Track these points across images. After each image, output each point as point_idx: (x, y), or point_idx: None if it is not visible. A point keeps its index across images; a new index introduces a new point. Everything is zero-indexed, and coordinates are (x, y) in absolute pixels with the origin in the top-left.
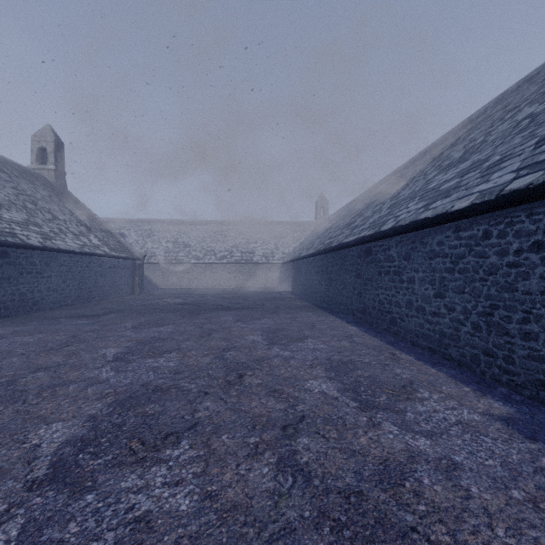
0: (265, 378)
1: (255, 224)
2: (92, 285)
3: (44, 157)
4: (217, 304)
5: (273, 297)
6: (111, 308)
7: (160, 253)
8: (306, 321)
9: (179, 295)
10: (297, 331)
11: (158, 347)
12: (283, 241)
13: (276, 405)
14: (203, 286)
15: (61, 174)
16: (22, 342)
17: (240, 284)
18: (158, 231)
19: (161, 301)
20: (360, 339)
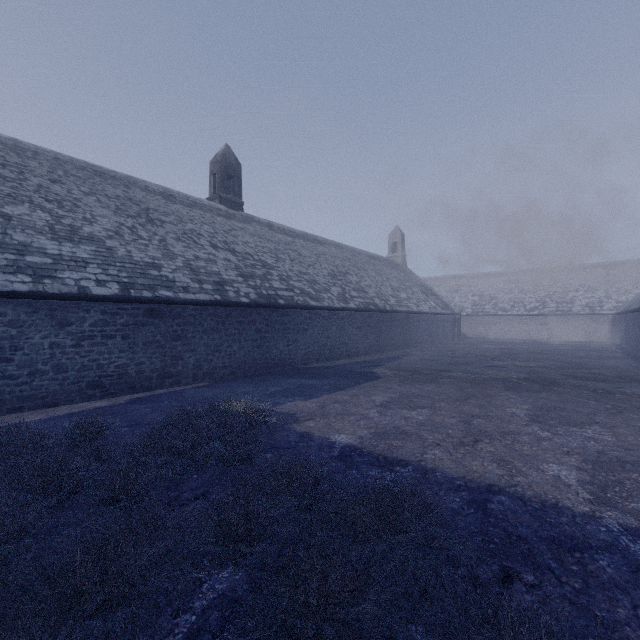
0: (555, 372)
1: (577, 269)
2: (434, 333)
3: (394, 248)
4: (529, 350)
5: (590, 349)
6: (453, 348)
7: (467, 306)
8: (604, 363)
9: (492, 343)
10: (589, 365)
11: (501, 362)
12: (619, 287)
13: (557, 375)
14: (511, 337)
15: (404, 258)
16: (437, 356)
17: (554, 337)
18: (464, 285)
19: (481, 346)
20: (634, 371)
